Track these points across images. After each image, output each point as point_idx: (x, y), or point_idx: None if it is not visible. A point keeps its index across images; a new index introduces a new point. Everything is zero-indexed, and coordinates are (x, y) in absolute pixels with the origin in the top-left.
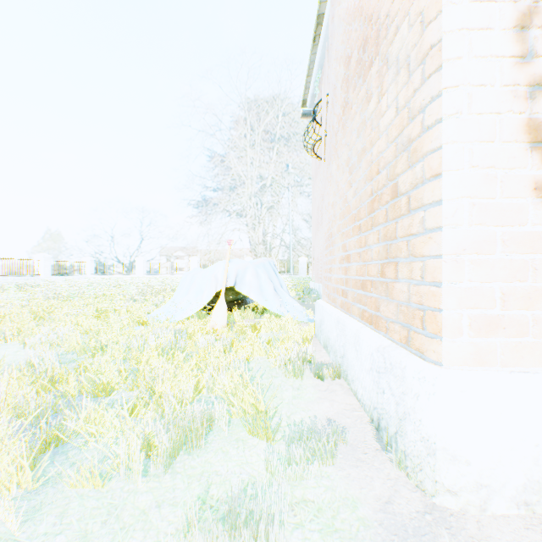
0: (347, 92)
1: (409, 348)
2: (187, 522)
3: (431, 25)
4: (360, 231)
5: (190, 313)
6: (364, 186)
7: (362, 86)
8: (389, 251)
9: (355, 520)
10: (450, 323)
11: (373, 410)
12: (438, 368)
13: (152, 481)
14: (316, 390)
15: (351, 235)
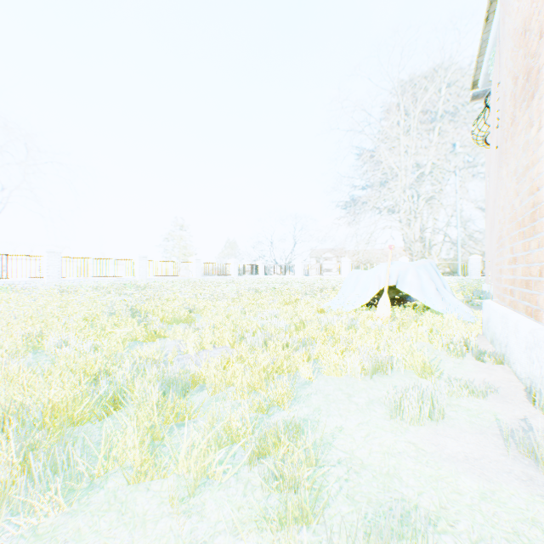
0: (514, 108)
1: None
2: (387, 396)
3: None
4: (524, 237)
5: (356, 306)
6: (528, 198)
7: (526, 110)
8: None
9: (493, 417)
10: None
11: (526, 379)
12: None
13: (363, 381)
14: (475, 367)
15: (518, 240)
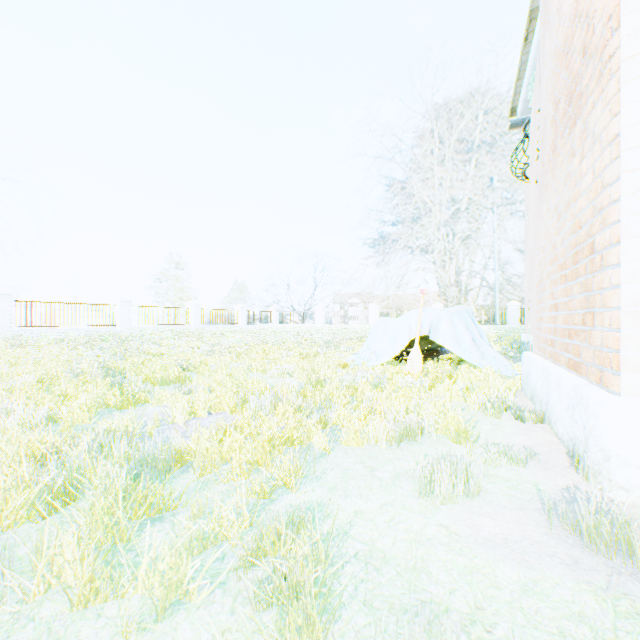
0: (555, 136)
1: (603, 387)
2: (416, 467)
3: (615, 119)
4: (566, 280)
5: (384, 360)
6: (570, 237)
7: (568, 138)
8: (588, 301)
9: (534, 488)
10: (631, 361)
11: (568, 442)
12: (616, 396)
13: (389, 450)
14: (514, 428)
15: (559, 284)
